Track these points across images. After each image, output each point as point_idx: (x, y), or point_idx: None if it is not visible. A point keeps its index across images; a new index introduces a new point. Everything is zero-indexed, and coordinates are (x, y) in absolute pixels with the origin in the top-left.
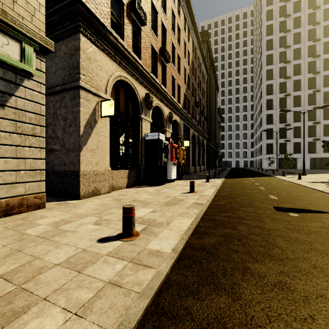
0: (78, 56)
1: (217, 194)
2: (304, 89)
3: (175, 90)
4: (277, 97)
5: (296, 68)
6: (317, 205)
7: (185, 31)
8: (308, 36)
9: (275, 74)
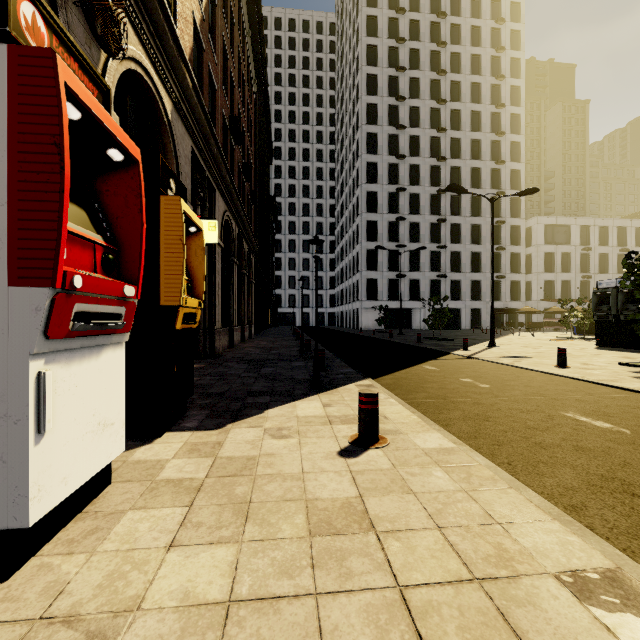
0: None
1: None
2: (424, 184)
3: None
4: (384, 190)
5: (414, 142)
6: None
7: None
8: (429, 91)
9: (381, 144)
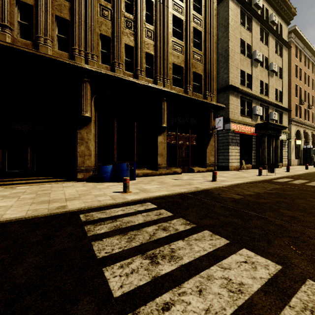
0: (290, 130)
1: None
2: None
3: (313, 118)
4: None
5: None
6: None
7: None
8: None
9: None
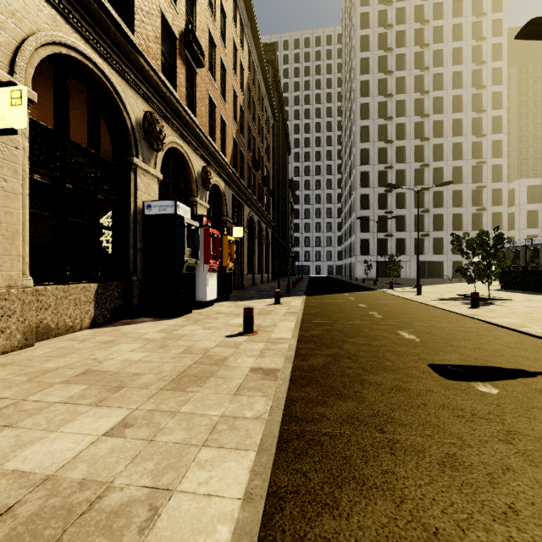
0: None
1: (301, 333)
2: (409, 161)
3: (215, 128)
4: (375, 169)
5: (400, 129)
6: (500, 353)
7: (235, 24)
8: (414, 85)
9: (372, 134)
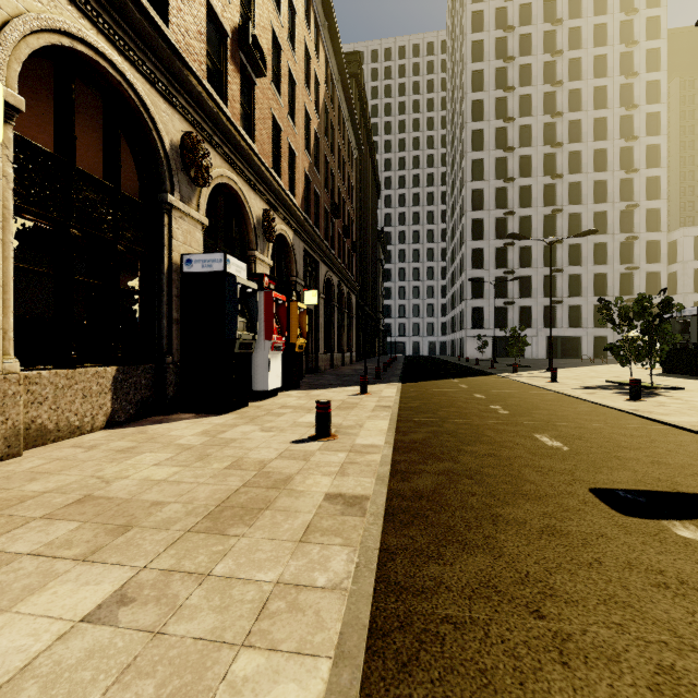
0: None
1: (397, 437)
2: (536, 205)
3: (281, 159)
4: (491, 216)
5: (524, 162)
6: (692, 471)
7: (308, 23)
8: (543, 105)
9: (487, 170)
